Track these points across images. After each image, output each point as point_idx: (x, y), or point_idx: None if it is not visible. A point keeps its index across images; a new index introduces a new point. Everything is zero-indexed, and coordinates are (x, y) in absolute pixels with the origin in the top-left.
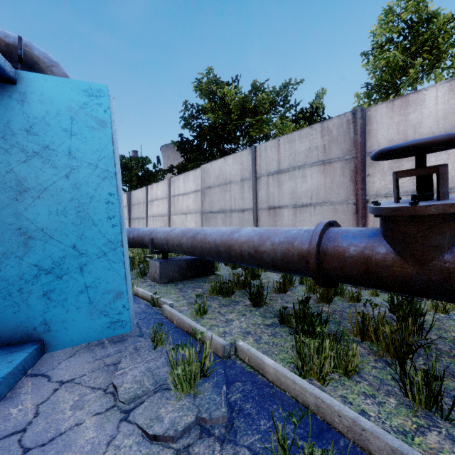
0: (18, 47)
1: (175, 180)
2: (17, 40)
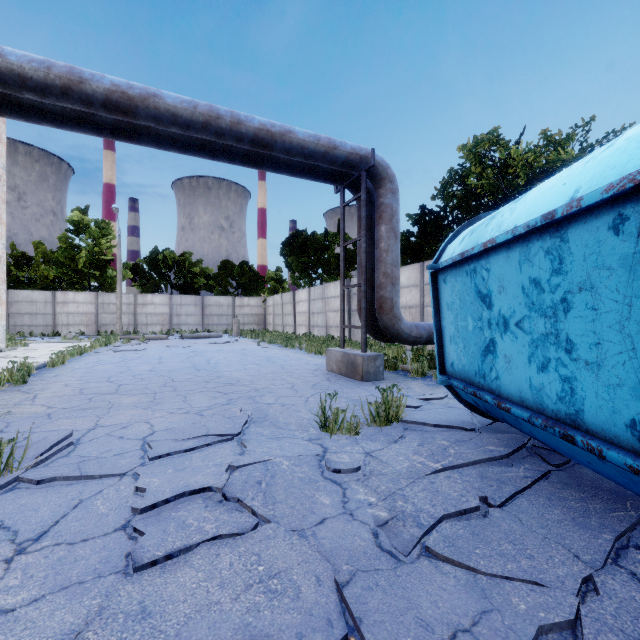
0: (372, 159)
1: None
2: (366, 151)
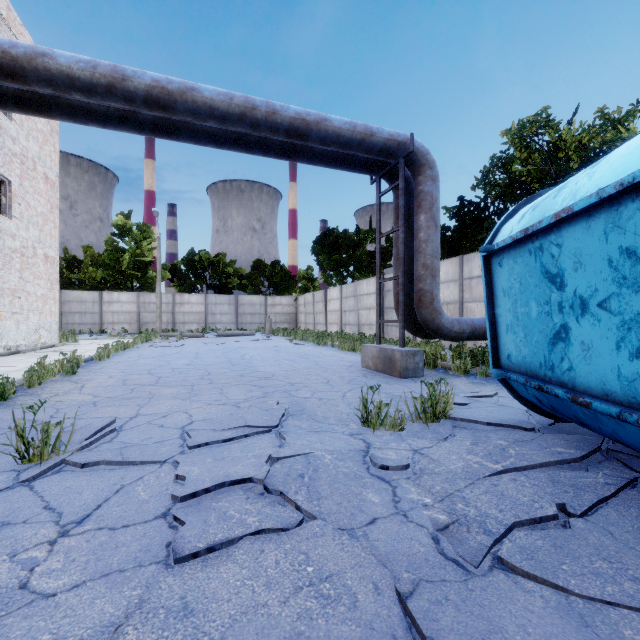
0: (411, 144)
1: (474, 258)
2: (404, 136)
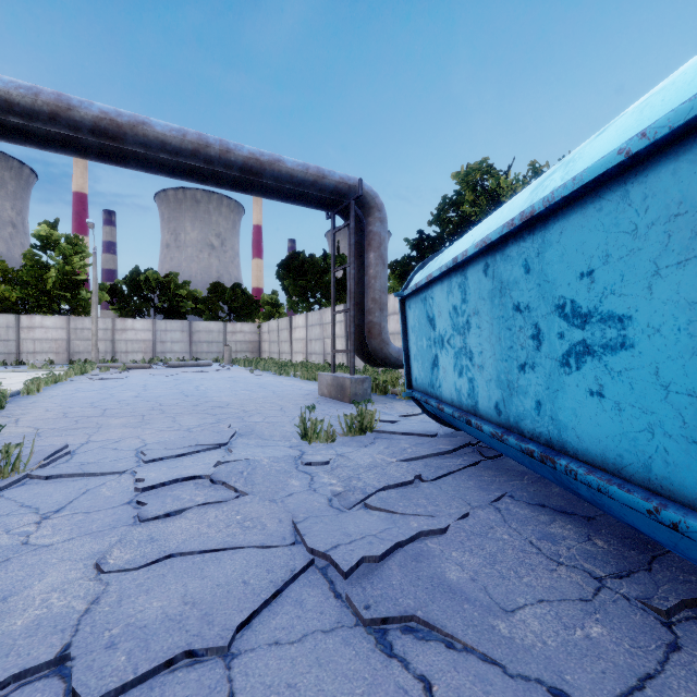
0: (360, 189)
1: None
2: (355, 180)
